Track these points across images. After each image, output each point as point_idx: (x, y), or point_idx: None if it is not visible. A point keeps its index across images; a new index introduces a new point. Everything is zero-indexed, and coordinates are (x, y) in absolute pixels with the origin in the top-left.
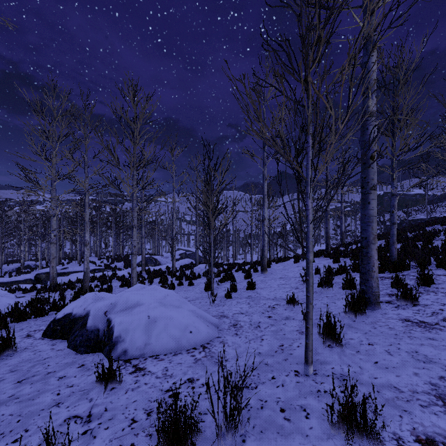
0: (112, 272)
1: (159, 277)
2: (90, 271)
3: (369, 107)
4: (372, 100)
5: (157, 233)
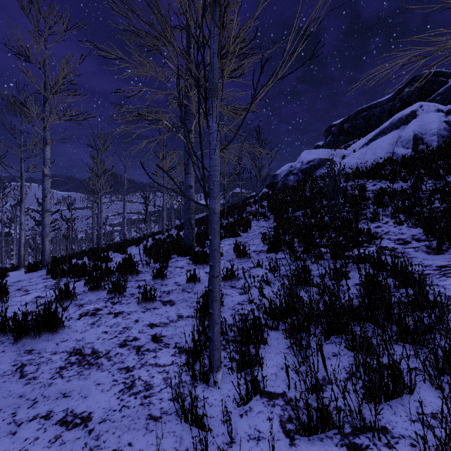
0: None
1: None
2: None
3: (45, 172)
4: (46, 169)
5: None
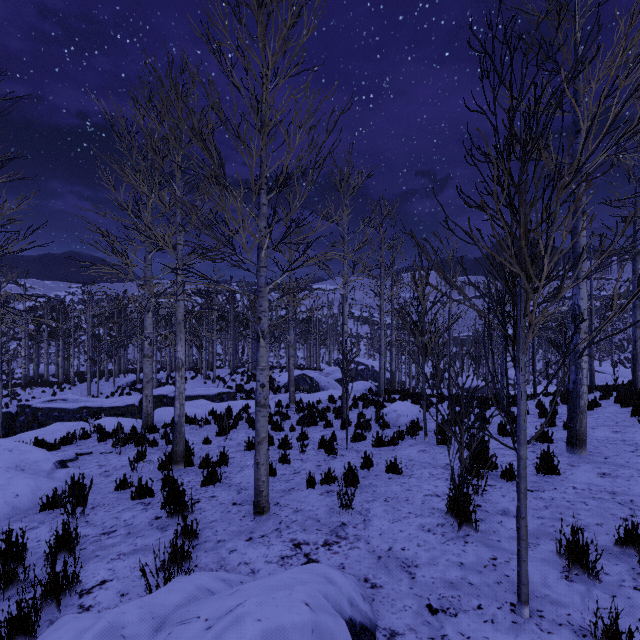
0: (242, 405)
1: (319, 424)
2: (214, 396)
3: None
4: None
5: (314, 336)
